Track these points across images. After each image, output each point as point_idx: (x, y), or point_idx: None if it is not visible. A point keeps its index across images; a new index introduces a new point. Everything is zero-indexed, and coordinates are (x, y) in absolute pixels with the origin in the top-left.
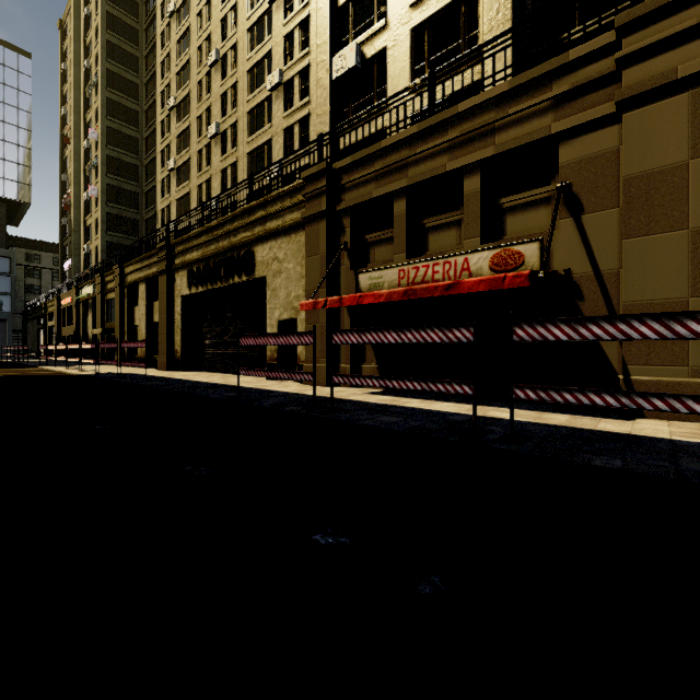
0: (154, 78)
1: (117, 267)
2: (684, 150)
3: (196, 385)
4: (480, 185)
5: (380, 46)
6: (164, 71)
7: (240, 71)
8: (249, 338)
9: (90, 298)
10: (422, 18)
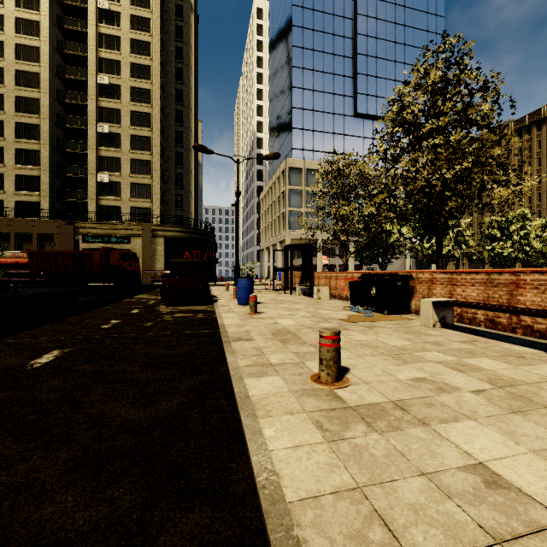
0: None
1: None
2: (72, 244)
3: None
4: (37, 238)
5: (1, 172)
6: None
7: None
8: None
9: None
10: (20, 174)
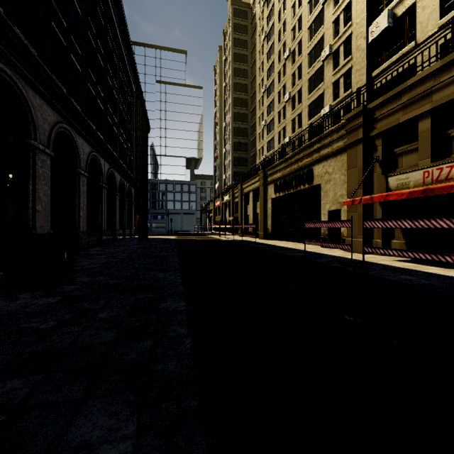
0: (255, 77)
1: (239, 185)
2: None
3: (280, 248)
4: None
5: (409, 3)
6: (260, 72)
7: (303, 56)
8: (311, 223)
9: (227, 201)
10: None
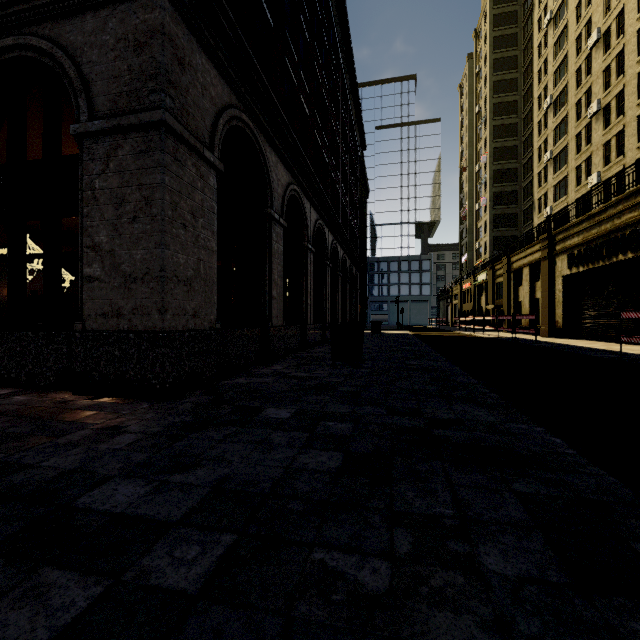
0: (531, 87)
1: (505, 258)
2: None
3: (578, 348)
4: None
5: None
6: (540, 77)
7: (626, 35)
8: (630, 312)
9: (483, 282)
10: None
